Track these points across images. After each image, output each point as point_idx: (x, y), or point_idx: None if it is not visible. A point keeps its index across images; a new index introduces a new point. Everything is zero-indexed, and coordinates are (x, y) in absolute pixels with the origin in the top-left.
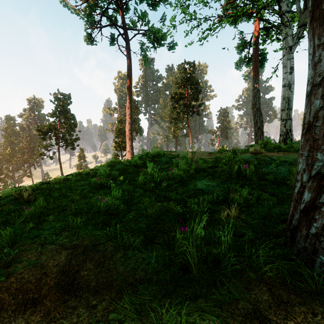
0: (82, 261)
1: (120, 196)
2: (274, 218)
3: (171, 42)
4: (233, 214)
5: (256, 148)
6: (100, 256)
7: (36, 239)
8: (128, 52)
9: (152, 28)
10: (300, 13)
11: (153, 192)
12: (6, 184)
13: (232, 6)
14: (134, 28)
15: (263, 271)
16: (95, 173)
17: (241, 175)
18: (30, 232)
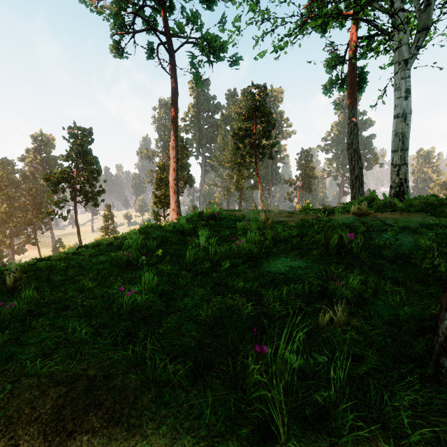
0: (82, 412)
1: (156, 284)
2: (406, 325)
3: (233, 55)
4: (340, 318)
5: (362, 207)
6: (116, 400)
7: (8, 366)
8: (172, 68)
9: (206, 33)
10: (419, 13)
11: (207, 276)
12: (0, 255)
13: (319, 7)
14: (181, 34)
15: (411, 440)
16: (122, 243)
17: (342, 248)
18: (3, 349)
